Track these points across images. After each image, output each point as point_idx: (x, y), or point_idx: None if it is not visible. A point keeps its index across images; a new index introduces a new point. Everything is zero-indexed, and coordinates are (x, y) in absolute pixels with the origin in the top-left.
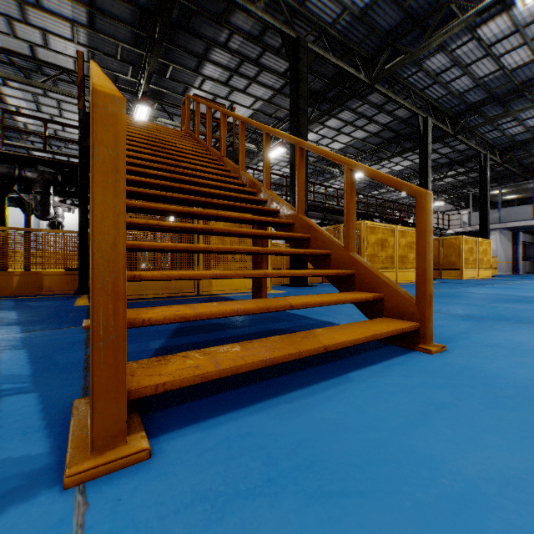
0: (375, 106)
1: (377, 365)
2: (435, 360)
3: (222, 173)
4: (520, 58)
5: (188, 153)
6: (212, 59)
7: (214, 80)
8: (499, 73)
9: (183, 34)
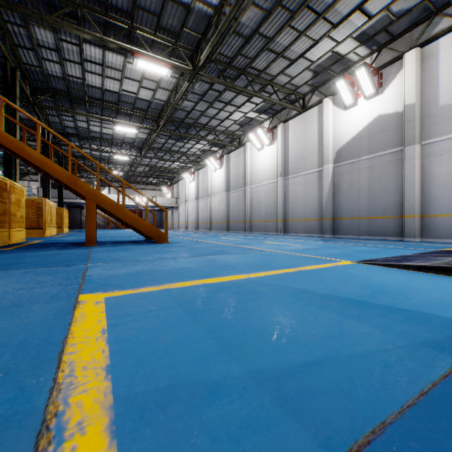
0: None
1: None
2: None
3: None
4: (96, 129)
5: None
6: None
7: None
8: (86, 129)
9: None
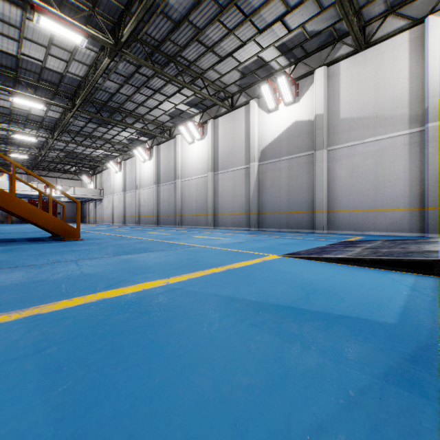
0: None
1: None
2: None
3: None
4: None
5: None
6: None
7: None
8: None
9: None
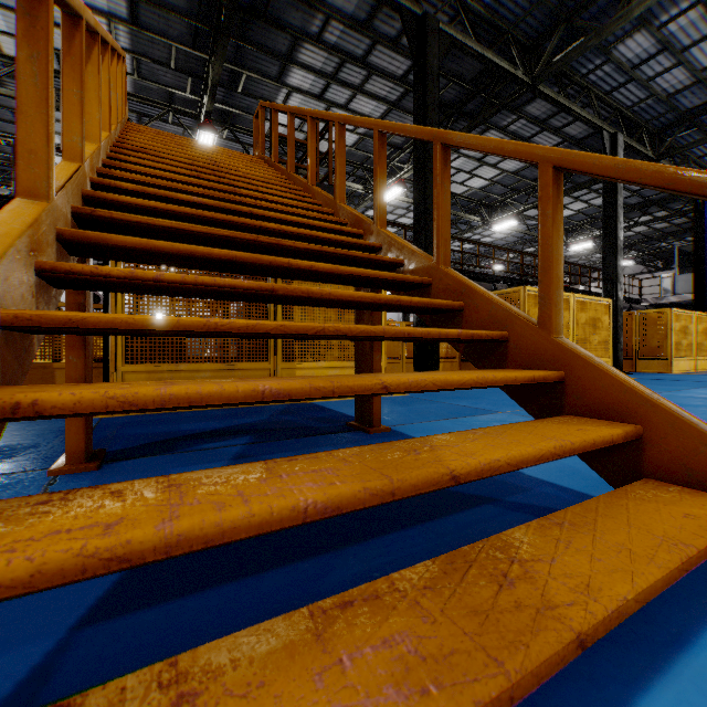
0: (536, 121)
1: (697, 648)
2: None
3: (307, 207)
4: None
5: (257, 180)
6: (300, 61)
7: (304, 92)
8: None
9: (260, 25)
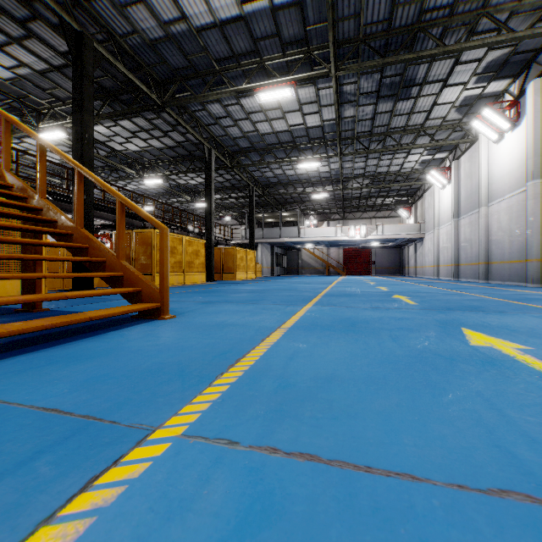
0: (170, 124)
1: (129, 327)
2: (165, 322)
3: None
4: (266, 129)
5: None
6: None
7: None
8: (256, 133)
9: None
